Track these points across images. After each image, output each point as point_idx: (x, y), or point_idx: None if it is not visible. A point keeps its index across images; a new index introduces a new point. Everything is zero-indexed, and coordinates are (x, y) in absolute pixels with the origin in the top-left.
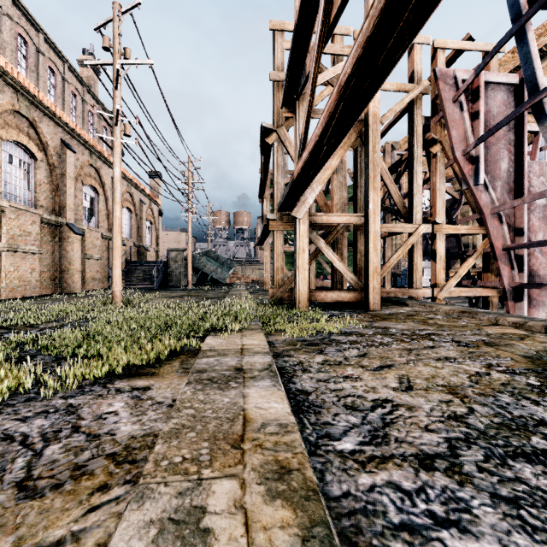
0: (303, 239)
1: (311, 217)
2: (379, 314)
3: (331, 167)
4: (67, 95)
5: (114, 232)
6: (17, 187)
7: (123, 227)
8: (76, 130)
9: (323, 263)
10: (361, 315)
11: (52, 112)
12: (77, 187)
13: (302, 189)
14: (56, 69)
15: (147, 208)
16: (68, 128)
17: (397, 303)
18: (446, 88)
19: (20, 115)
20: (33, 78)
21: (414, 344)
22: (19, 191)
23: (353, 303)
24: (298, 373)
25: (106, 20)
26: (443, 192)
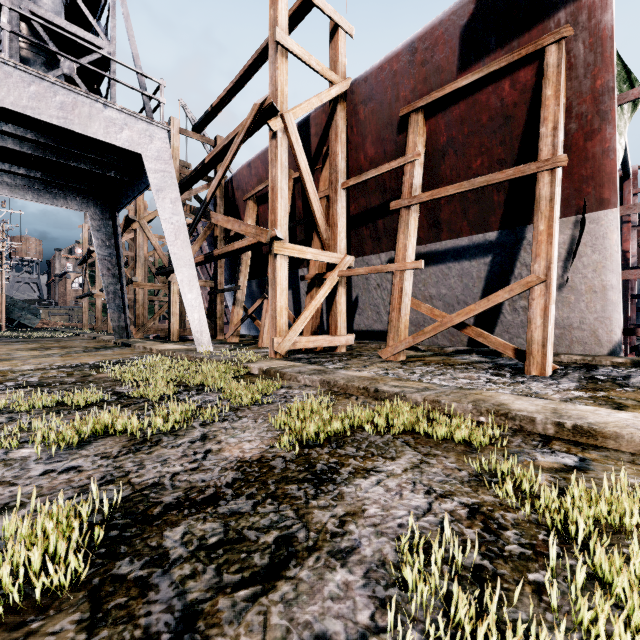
0: None
1: None
2: None
3: None
4: None
5: None
6: None
7: None
8: None
9: None
10: None
11: None
12: None
13: None
14: None
15: None
16: None
17: None
18: None
19: None
20: None
21: None
22: None
23: None
24: None
25: None
26: None
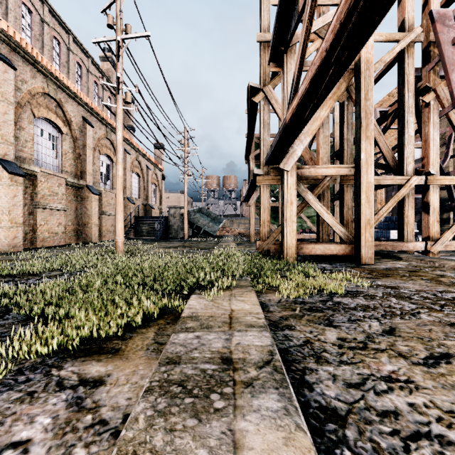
0: (291, 192)
1: (299, 170)
2: (376, 269)
3: (319, 118)
4: (91, 84)
5: (116, 189)
6: (47, 156)
7: (133, 189)
8: (94, 108)
9: (304, 217)
10: (355, 270)
11: (75, 94)
12: (95, 156)
13: (293, 136)
14: (82, 64)
15: (152, 174)
16: (88, 107)
17: (388, 257)
18: (444, 30)
19: (50, 97)
20: (65, 71)
21: (451, 314)
22: (49, 159)
23: (340, 256)
24: (310, 363)
25: (110, 1)
26: (437, 142)
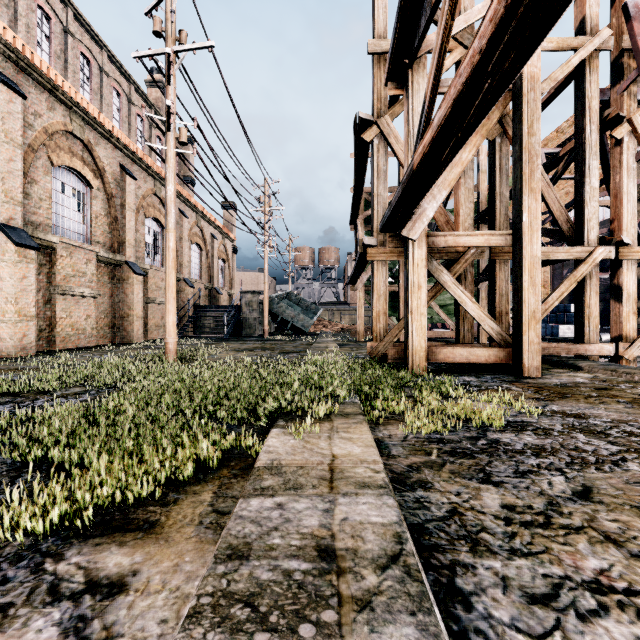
0: (419, 270)
1: (430, 238)
2: (546, 386)
3: (461, 163)
4: (134, 119)
5: (166, 267)
6: (71, 220)
7: (192, 267)
8: (137, 153)
9: (435, 307)
10: (515, 387)
11: (109, 132)
12: (139, 220)
13: (423, 188)
14: (122, 91)
15: (219, 245)
16: (128, 151)
17: (561, 365)
18: None
19: (74, 137)
20: (97, 101)
21: None
22: (73, 224)
23: (490, 364)
24: (462, 552)
25: None
26: (633, 197)
